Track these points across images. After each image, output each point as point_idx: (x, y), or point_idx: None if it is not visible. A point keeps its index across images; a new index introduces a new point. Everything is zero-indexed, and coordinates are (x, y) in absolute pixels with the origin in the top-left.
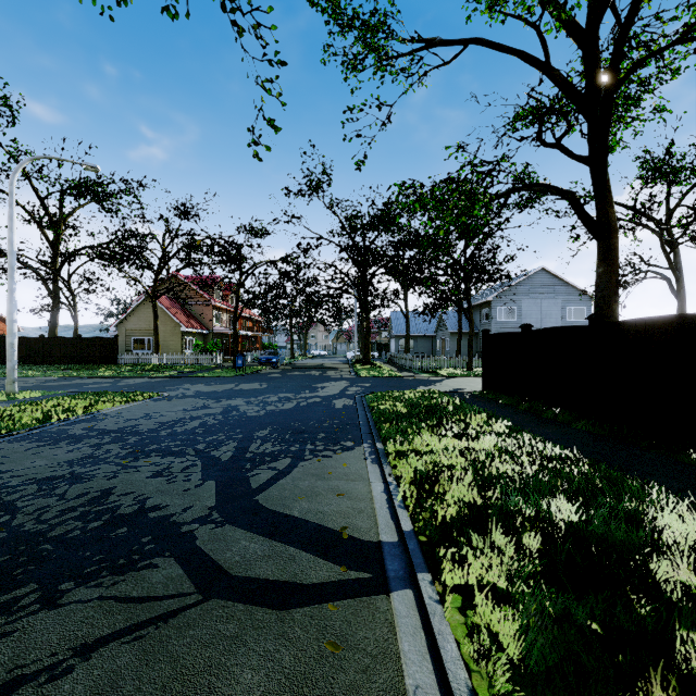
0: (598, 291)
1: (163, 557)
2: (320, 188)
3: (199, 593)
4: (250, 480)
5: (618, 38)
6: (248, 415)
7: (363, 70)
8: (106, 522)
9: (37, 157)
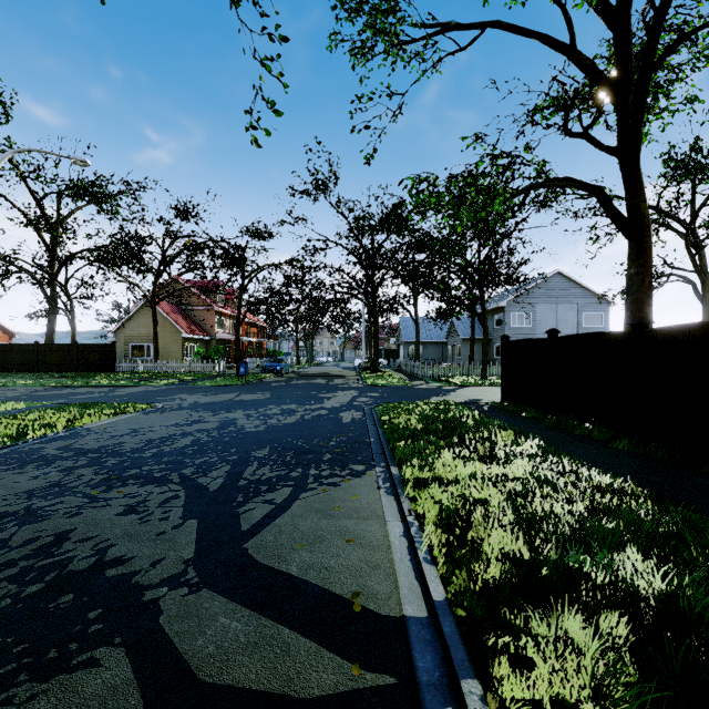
0: (630, 294)
1: (110, 646)
2: (326, 187)
3: None
4: (241, 518)
5: (657, 11)
6: (246, 431)
7: (373, 57)
8: (48, 585)
9: (21, 149)
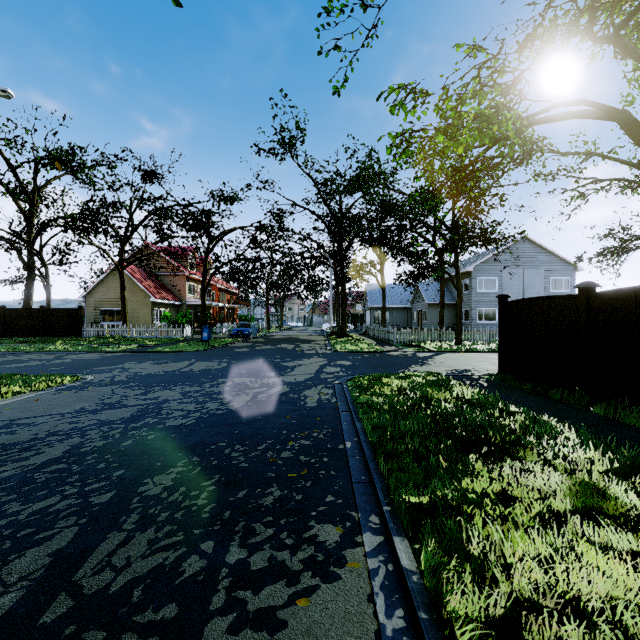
0: None
1: None
2: (293, 146)
3: None
4: None
5: None
6: (165, 426)
7: None
8: None
9: None
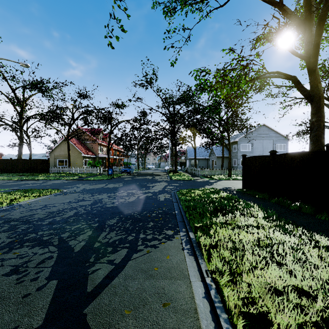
0: (312, 132)
1: None
2: (151, 82)
3: None
4: (88, 278)
5: None
6: (106, 206)
7: (175, 11)
8: None
9: None
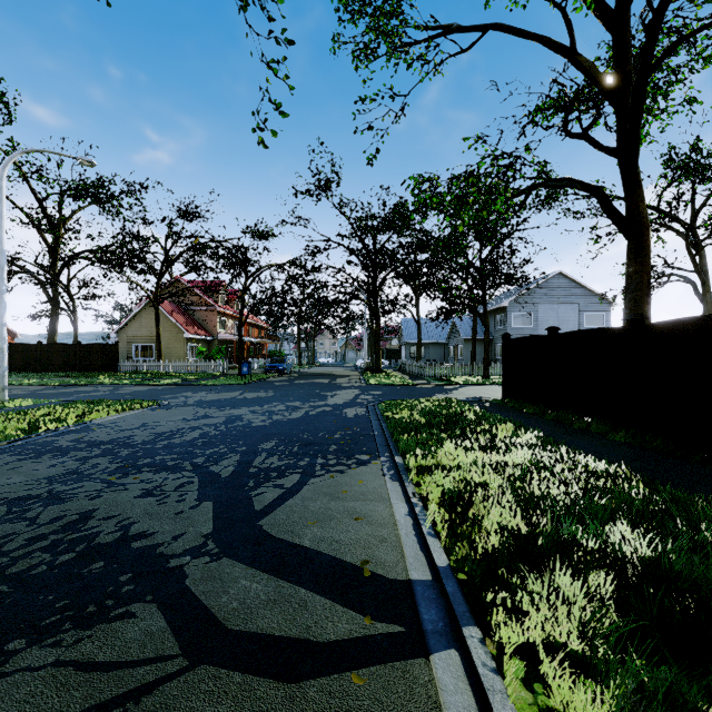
0: (628, 293)
1: (143, 602)
2: (329, 188)
3: (184, 656)
4: (253, 500)
5: (654, 15)
6: (253, 426)
7: (375, 59)
8: (79, 554)
9: (29, 150)
